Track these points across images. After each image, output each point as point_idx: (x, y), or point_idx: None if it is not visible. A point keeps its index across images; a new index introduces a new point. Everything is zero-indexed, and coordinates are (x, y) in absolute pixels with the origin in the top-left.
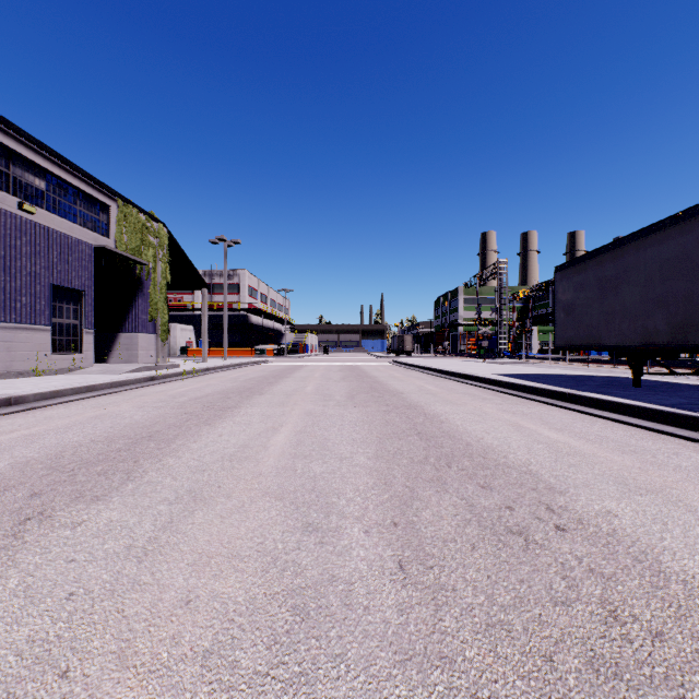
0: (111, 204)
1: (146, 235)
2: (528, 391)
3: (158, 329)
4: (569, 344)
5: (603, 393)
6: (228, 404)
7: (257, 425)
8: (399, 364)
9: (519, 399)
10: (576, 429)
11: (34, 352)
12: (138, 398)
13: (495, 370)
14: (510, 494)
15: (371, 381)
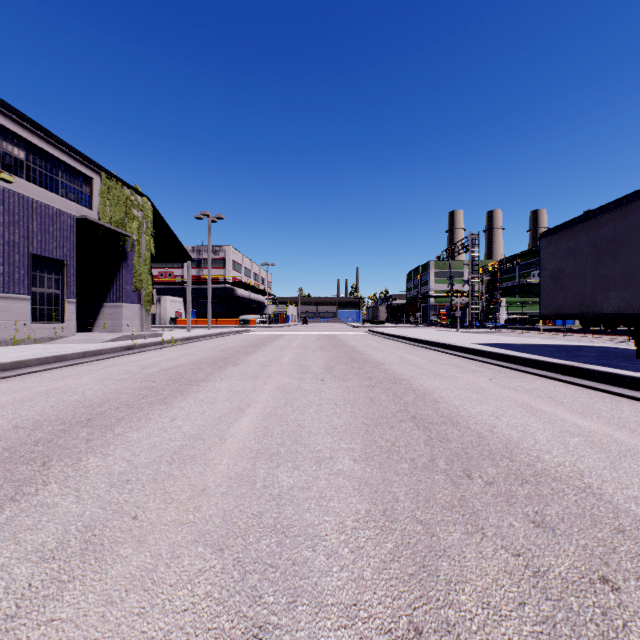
0: (95, 177)
1: (131, 208)
2: (519, 362)
3: (143, 299)
4: (557, 313)
5: (611, 366)
6: (197, 377)
7: (220, 404)
8: (375, 333)
9: (511, 371)
10: (604, 413)
11: (12, 321)
12: (105, 368)
13: (473, 340)
14: (589, 542)
15: (350, 351)
